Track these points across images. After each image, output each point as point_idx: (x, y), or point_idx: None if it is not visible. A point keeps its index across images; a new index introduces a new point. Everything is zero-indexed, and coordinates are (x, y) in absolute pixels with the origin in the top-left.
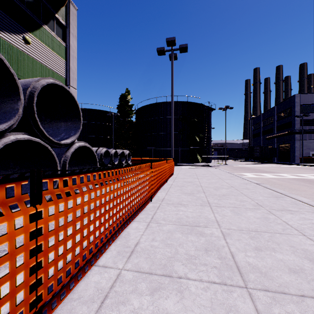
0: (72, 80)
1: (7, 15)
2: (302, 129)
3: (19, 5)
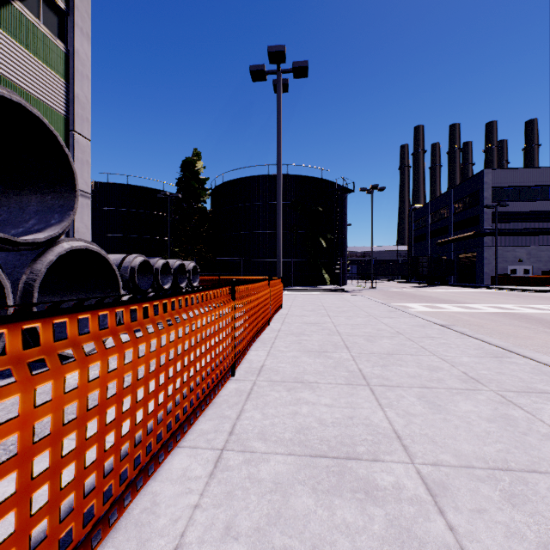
0: (80, 120)
1: None
2: (496, 228)
3: None
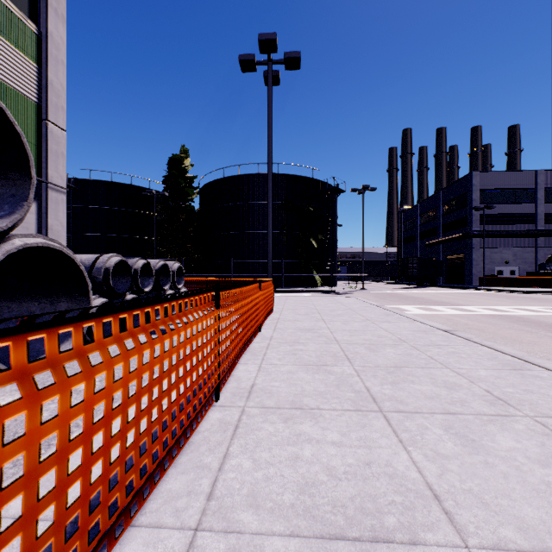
0: (54, 109)
1: None
2: (484, 230)
3: None
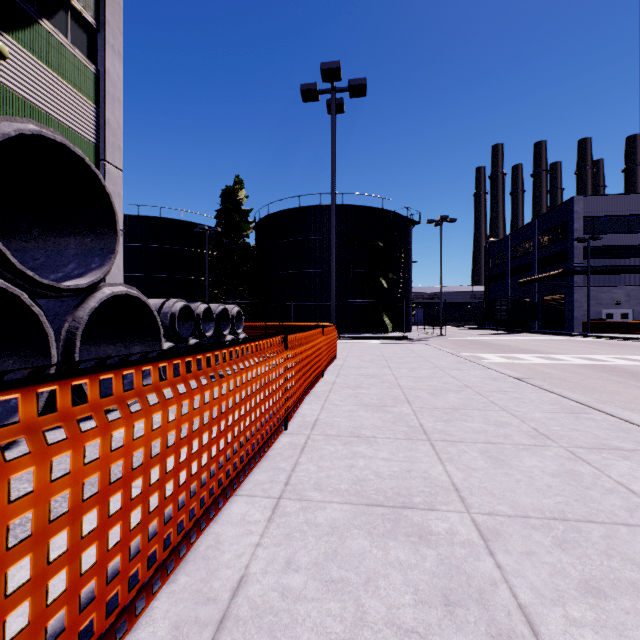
0: (111, 149)
1: None
2: (589, 265)
3: None
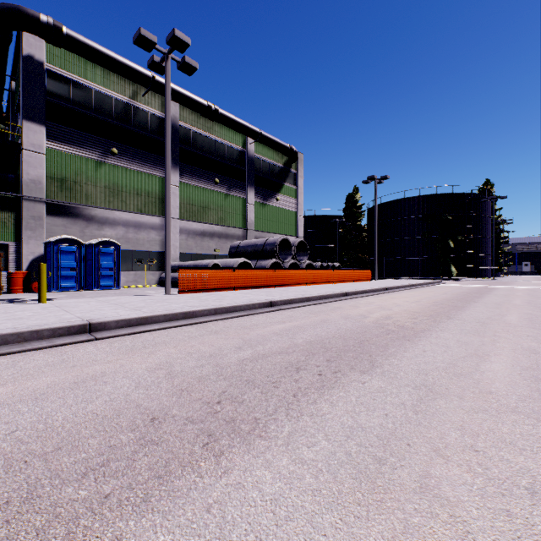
0: (300, 211)
1: (270, 190)
2: None
3: (274, 180)
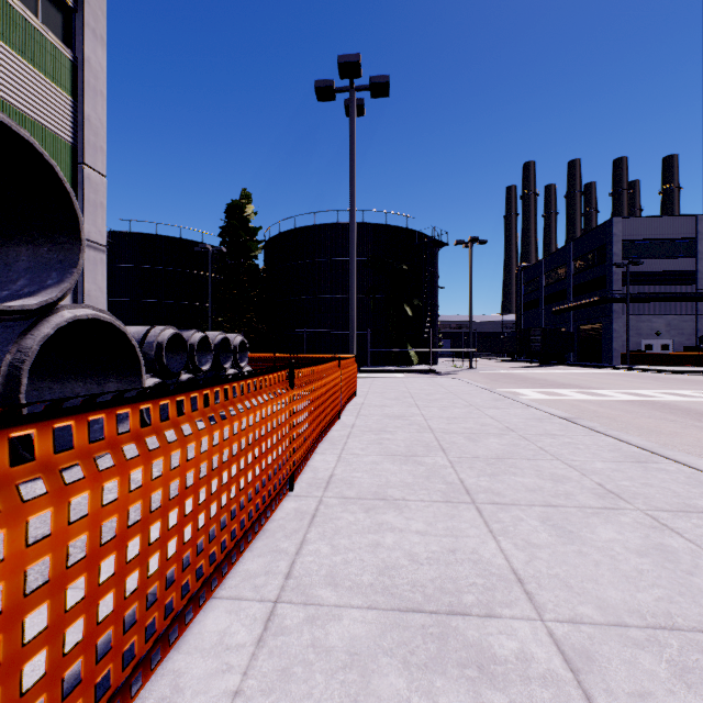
0: (92, 150)
1: None
2: (628, 292)
3: None
